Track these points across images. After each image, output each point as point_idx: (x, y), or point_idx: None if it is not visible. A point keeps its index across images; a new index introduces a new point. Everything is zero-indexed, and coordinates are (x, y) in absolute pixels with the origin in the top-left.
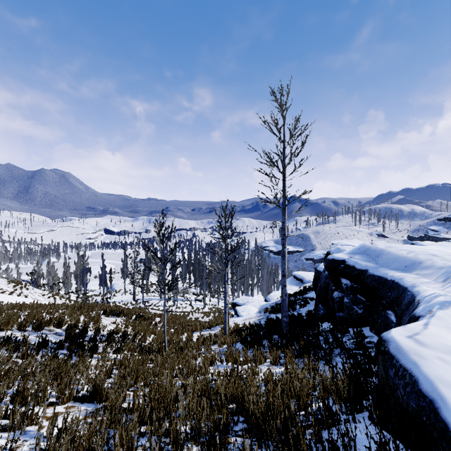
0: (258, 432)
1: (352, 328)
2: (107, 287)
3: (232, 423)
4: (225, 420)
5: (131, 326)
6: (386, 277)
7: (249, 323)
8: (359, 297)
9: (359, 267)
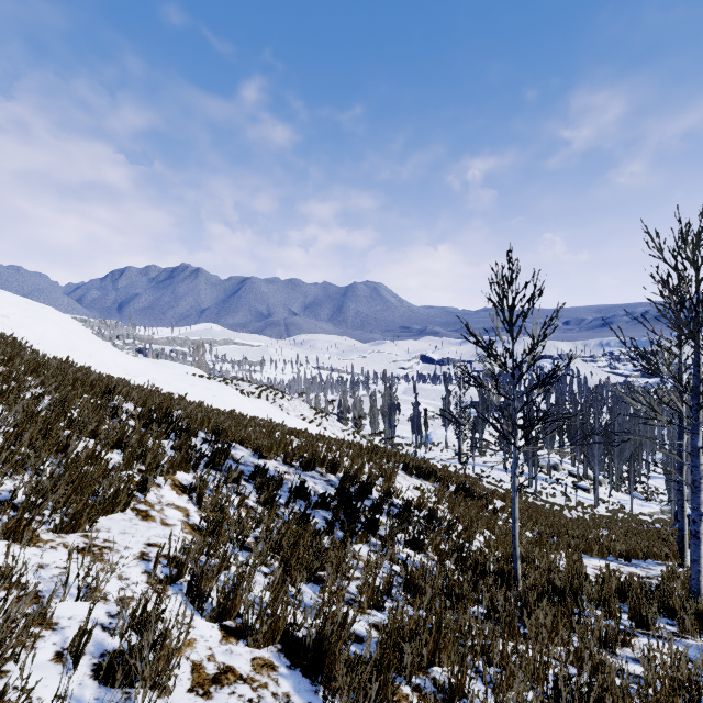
0: None
1: None
2: (420, 434)
3: None
4: None
5: (446, 503)
6: None
7: None
8: None
9: None
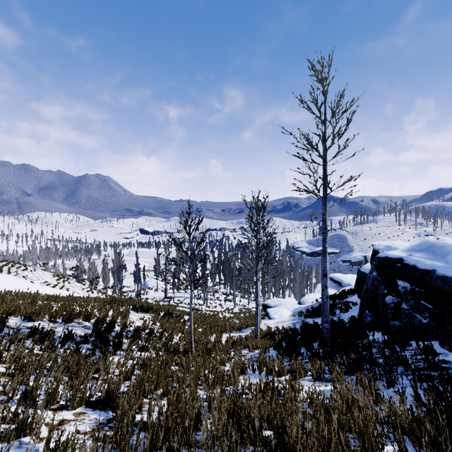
0: None
1: (416, 341)
2: (140, 283)
3: None
4: None
5: (159, 323)
6: None
7: (282, 326)
8: (422, 304)
9: (422, 267)
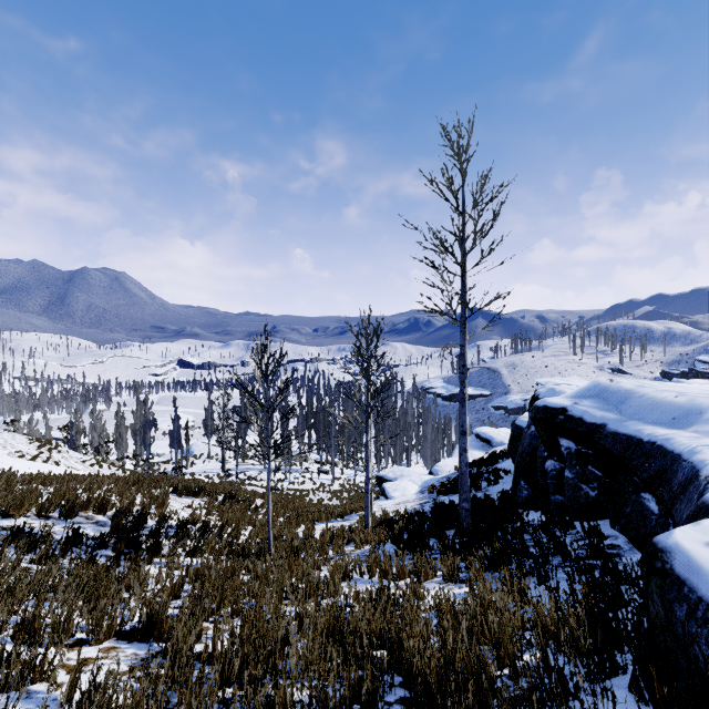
0: (429, 708)
1: (580, 521)
2: (181, 449)
3: (383, 688)
4: (371, 683)
5: (216, 512)
6: (640, 436)
7: (404, 509)
8: (590, 470)
9: (590, 420)
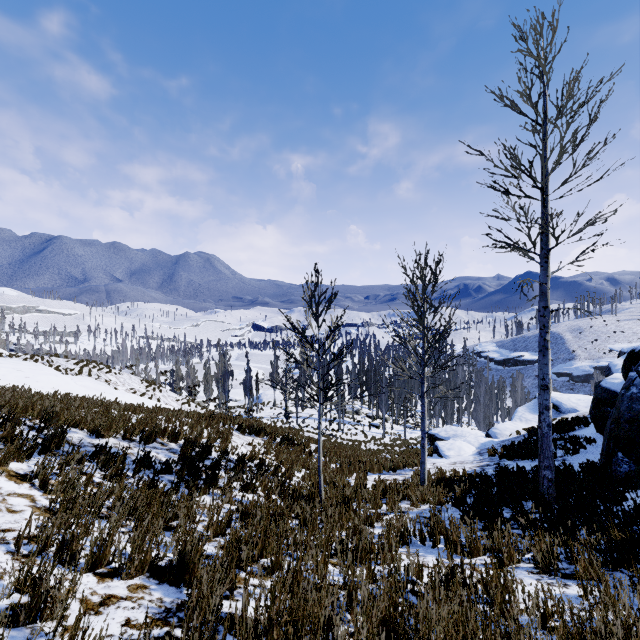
0: None
1: None
2: (252, 396)
3: None
4: None
5: (273, 452)
6: None
7: (463, 470)
8: None
9: None
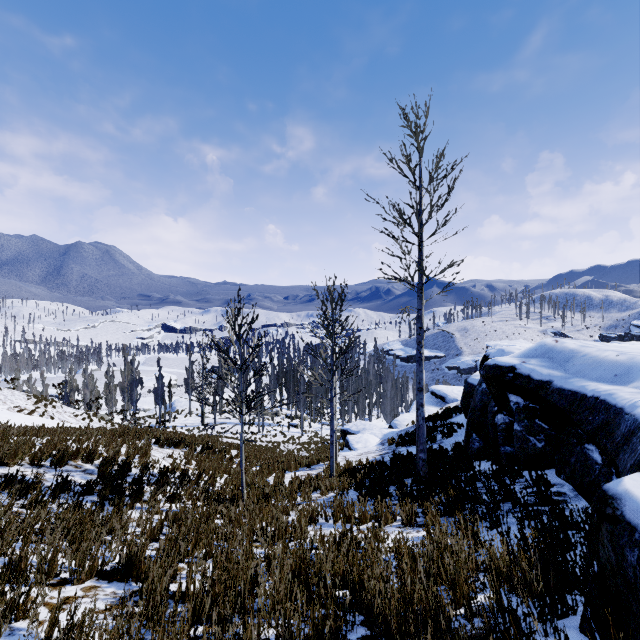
0: None
1: (528, 470)
2: (165, 405)
3: (345, 627)
4: (333, 622)
5: (195, 462)
6: (584, 392)
7: (366, 459)
8: (537, 423)
9: (537, 377)
